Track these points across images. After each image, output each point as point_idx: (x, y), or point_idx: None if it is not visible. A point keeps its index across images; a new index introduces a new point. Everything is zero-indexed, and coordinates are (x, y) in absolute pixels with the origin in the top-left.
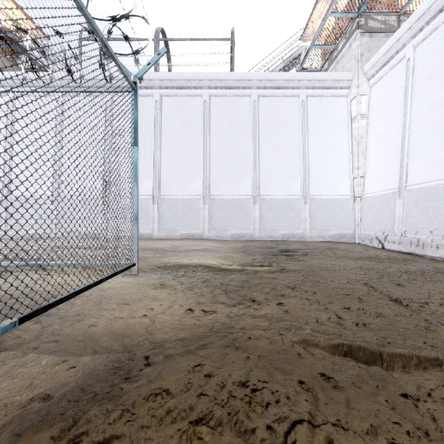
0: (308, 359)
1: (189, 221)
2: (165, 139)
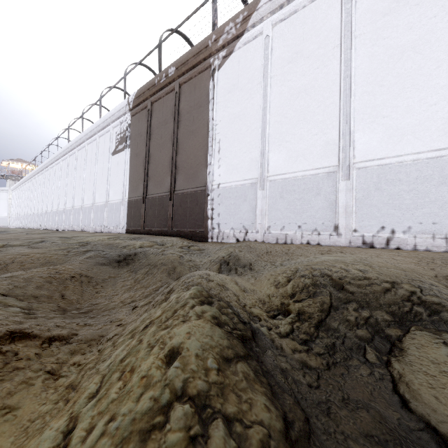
0: None
1: None
2: None
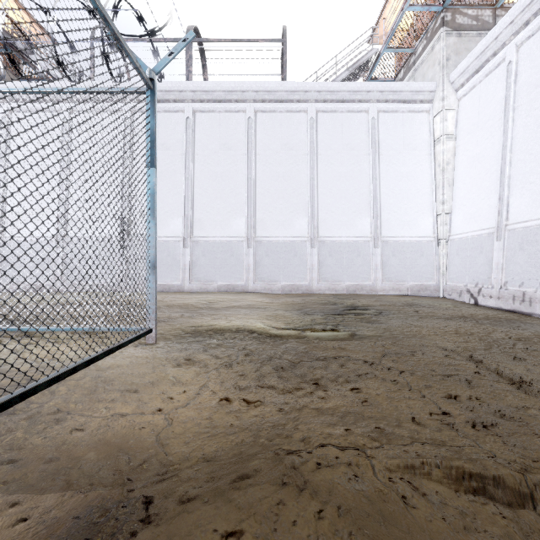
0: (421, 509)
1: (230, 270)
2: (199, 166)
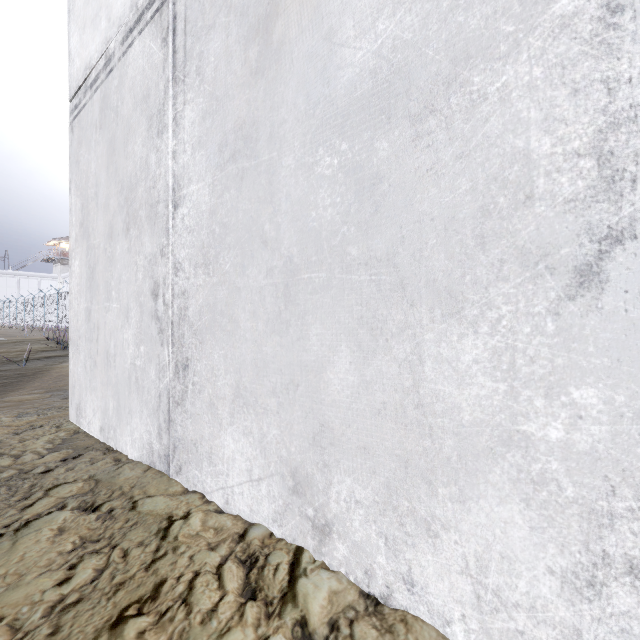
0: None
1: None
2: None
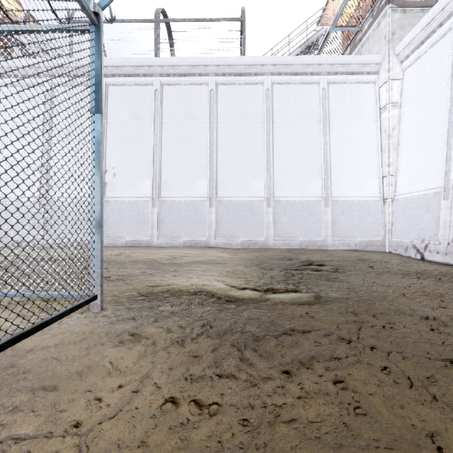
0: None
1: (193, 227)
2: (166, 134)
